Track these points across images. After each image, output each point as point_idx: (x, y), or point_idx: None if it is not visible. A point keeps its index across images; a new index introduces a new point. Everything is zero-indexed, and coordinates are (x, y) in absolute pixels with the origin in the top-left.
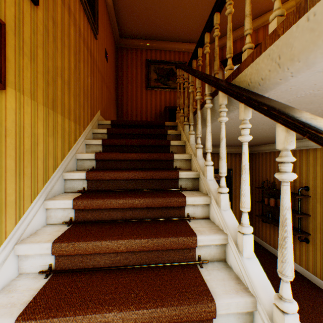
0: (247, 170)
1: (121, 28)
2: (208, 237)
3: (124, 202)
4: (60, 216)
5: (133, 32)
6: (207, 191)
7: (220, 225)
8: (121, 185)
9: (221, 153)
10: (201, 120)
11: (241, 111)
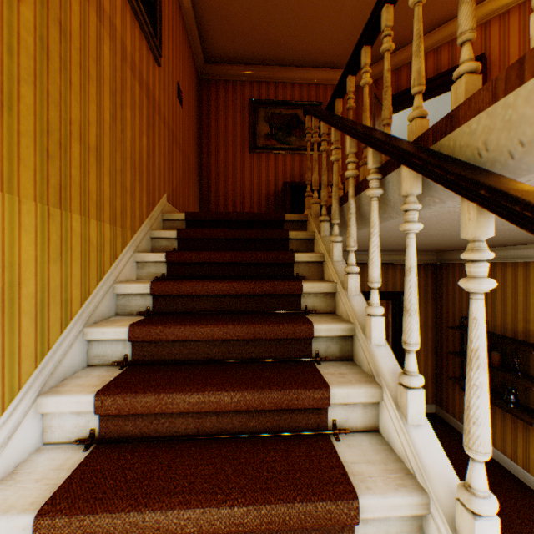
0: (484, 362)
1: (207, 45)
2: (384, 500)
3: (200, 399)
4: (71, 427)
5: (228, 52)
6: (373, 371)
7: (408, 462)
8: (199, 352)
9: (407, 300)
10: (356, 217)
11: (469, 219)
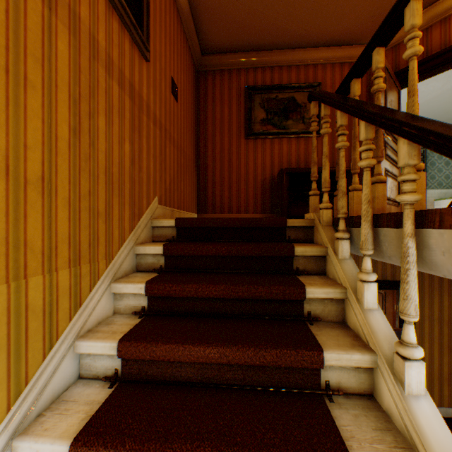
0: None
1: (203, 37)
2: None
3: None
4: None
5: (223, 42)
6: None
7: None
8: None
9: None
10: None
11: None
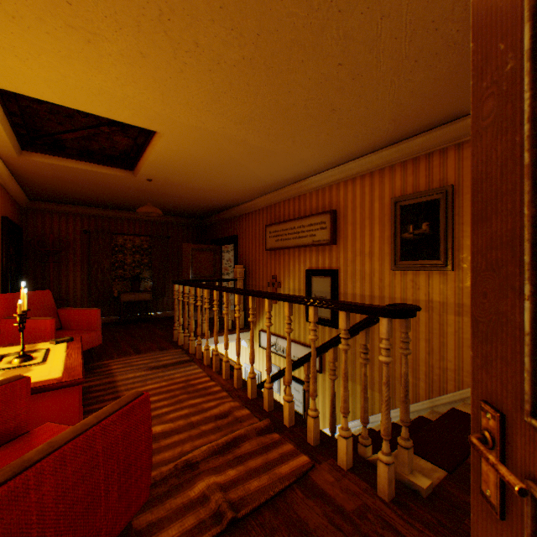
0: None
1: None
2: None
3: None
4: None
5: None
6: None
7: None
8: None
9: None
10: None
11: None
